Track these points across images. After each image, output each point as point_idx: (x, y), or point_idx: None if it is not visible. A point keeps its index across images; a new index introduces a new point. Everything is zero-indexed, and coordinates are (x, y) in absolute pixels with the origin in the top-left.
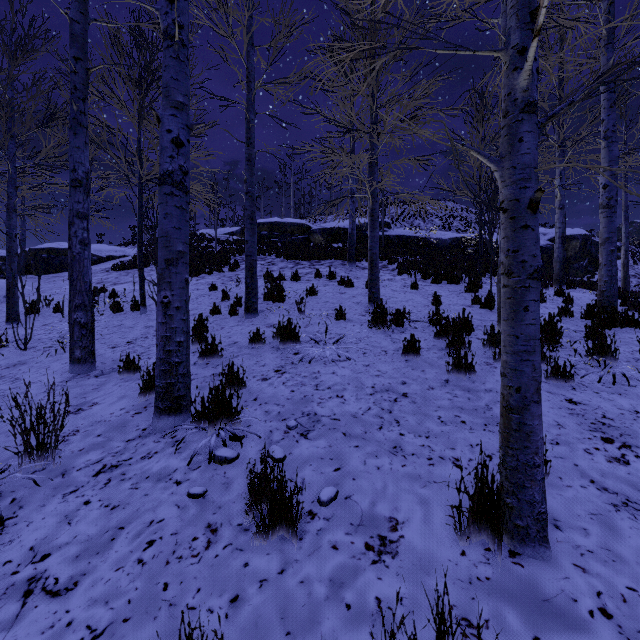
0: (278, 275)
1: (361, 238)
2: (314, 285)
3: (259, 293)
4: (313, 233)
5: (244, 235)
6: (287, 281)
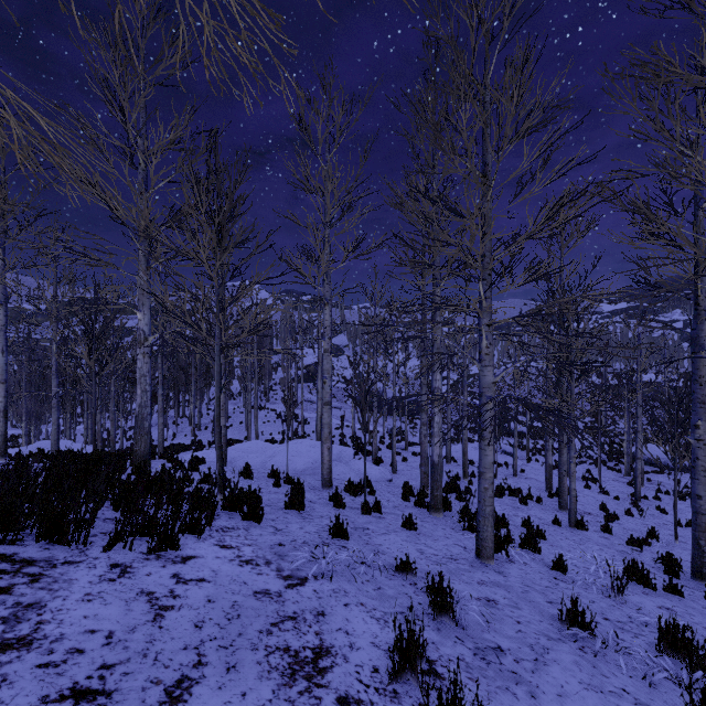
0: None
1: None
2: (535, 679)
3: None
4: None
5: None
6: None
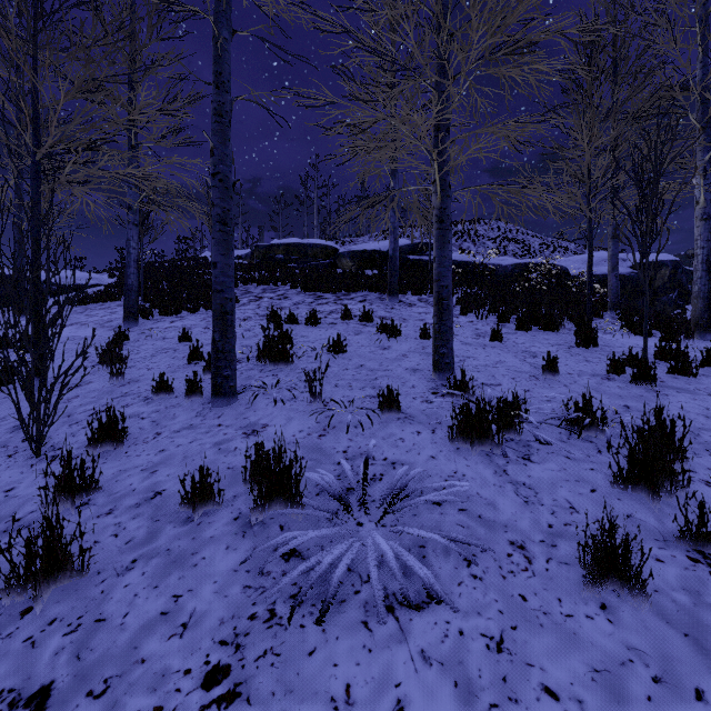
0: (288, 316)
1: (401, 263)
2: (341, 332)
3: (254, 347)
4: (340, 257)
5: (255, 259)
6: (301, 325)
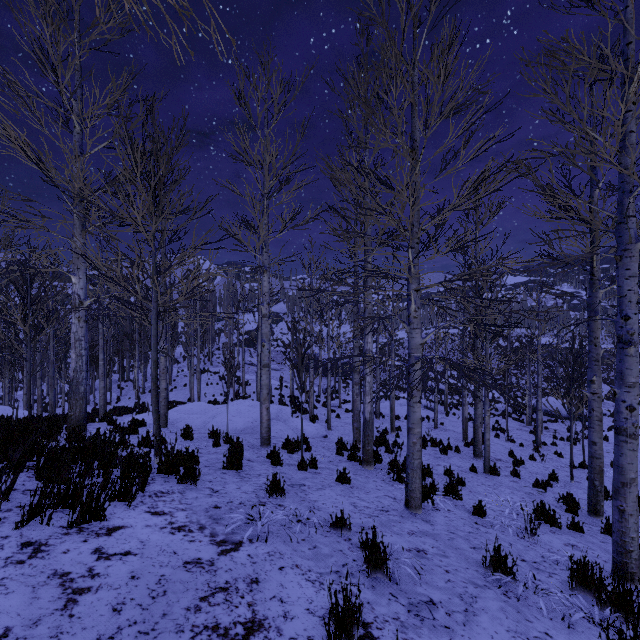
0: None
1: None
2: (467, 632)
3: None
4: None
5: None
6: None
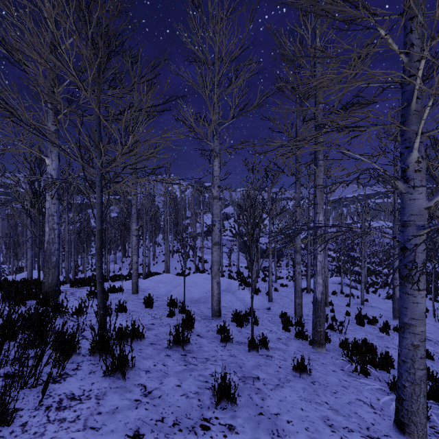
0: None
1: None
2: None
3: None
4: None
5: None
6: None
